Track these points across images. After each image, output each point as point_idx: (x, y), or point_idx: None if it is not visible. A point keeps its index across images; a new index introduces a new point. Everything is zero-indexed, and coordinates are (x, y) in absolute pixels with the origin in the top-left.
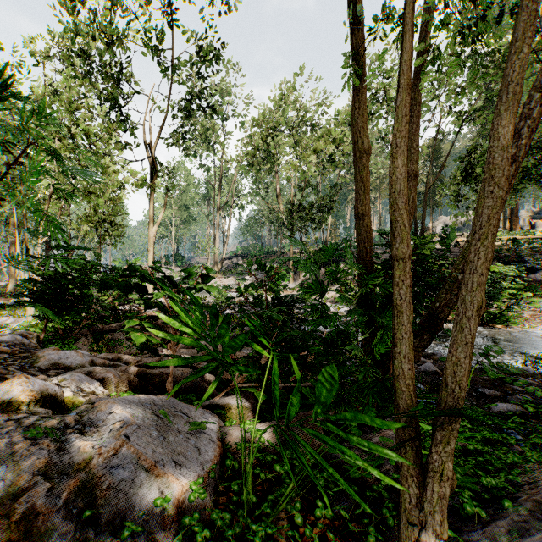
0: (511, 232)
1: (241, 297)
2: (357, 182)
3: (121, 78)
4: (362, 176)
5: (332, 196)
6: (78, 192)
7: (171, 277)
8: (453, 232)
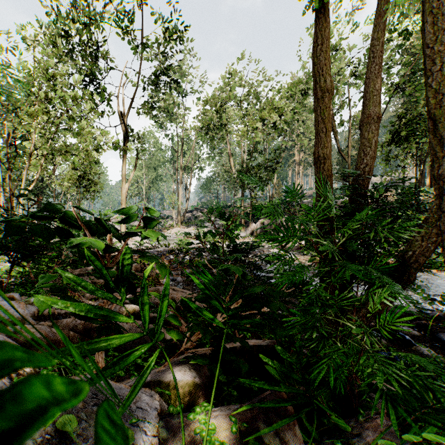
0: (431, 188)
1: (200, 244)
2: (317, 124)
3: (97, 56)
4: (322, 117)
5: (277, 158)
6: (55, 151)
7: (102, 219)
8: (382, 188)
